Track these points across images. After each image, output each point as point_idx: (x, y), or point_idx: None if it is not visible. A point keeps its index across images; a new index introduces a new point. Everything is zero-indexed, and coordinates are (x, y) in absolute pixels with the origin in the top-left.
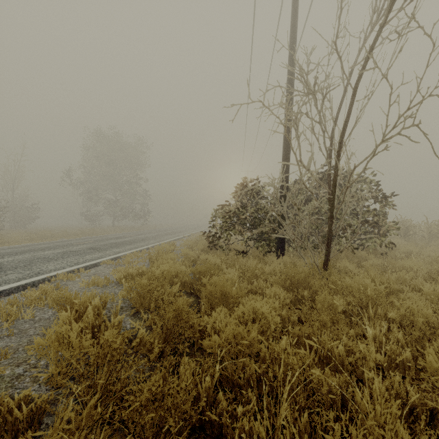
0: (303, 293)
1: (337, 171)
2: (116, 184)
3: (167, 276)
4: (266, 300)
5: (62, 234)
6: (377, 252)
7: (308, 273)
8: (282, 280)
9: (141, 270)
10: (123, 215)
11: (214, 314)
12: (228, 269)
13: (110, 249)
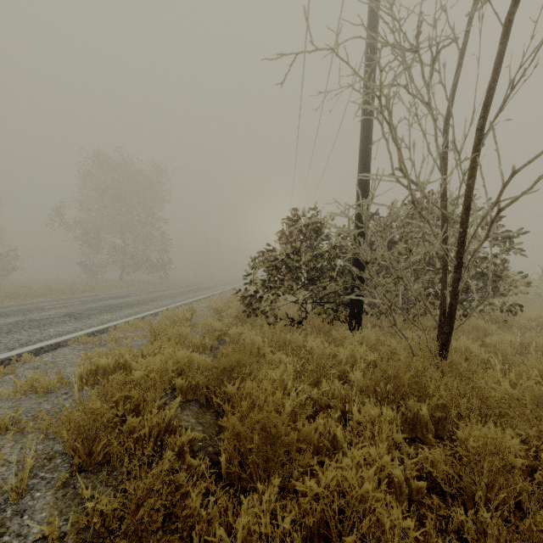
0: (418, 409)
1: (474, 184)
2: (124, 225)
3: (159, 378)
4: (363, 450)
5: (43, 291)
6: (497, 319)
7: (422, 369)
8: (376, 382)
9: (123, 360)
10: (133, 265)
11: (242, 521)
12: (275, 354)
13: (96, 315)
